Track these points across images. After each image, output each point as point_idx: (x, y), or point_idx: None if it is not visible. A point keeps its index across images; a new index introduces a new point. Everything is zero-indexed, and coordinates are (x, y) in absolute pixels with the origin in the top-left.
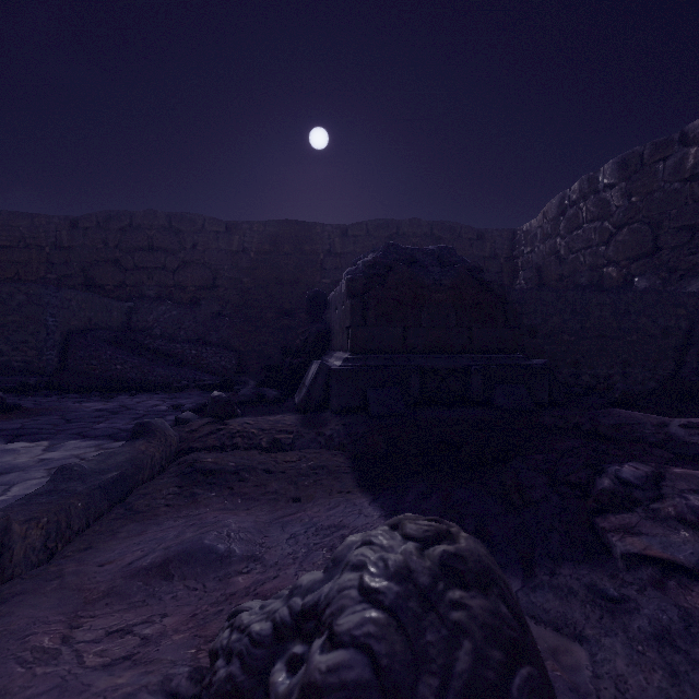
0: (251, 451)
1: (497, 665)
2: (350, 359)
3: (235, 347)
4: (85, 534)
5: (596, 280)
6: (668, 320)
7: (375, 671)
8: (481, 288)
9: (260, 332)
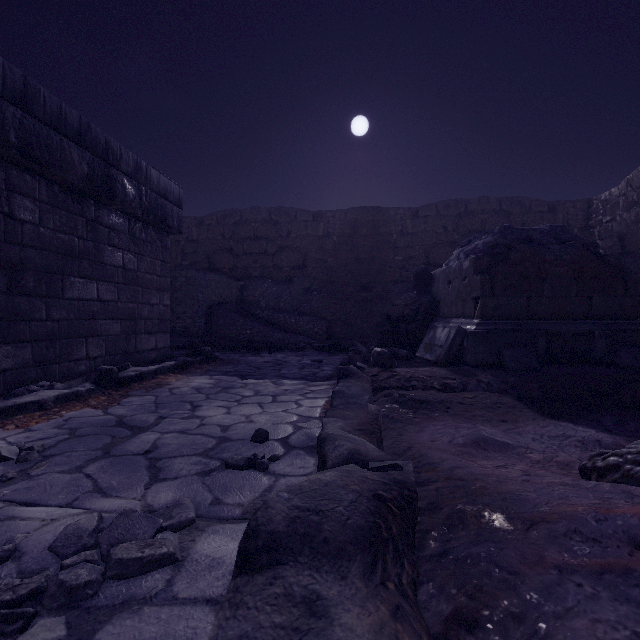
0: (430, 391)
1: None
2: (482, 324)
3: (323, 317)
4: (386, 428)
5: None
6: None
7: None
8: (599, 261)
9: (343, 304)
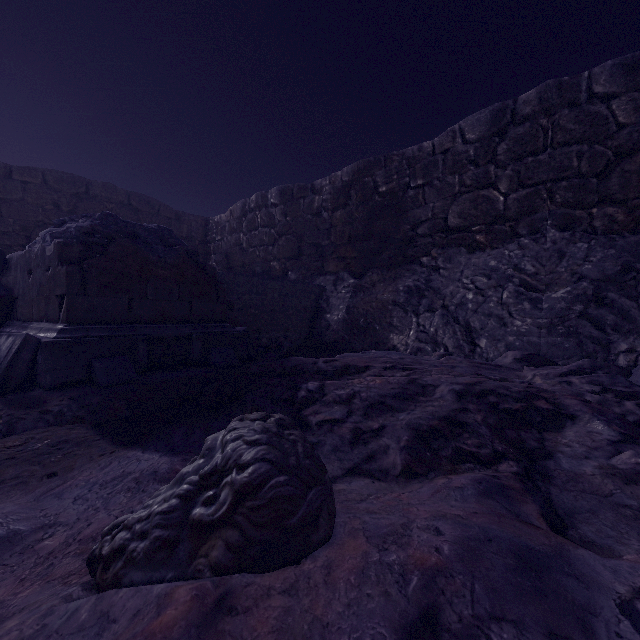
0: None
1: (310, 447)
2: (67, 330)
3: None
4: None
5: (267, 270)
6: (307, 301)
7: (272, 464)
8: (199, 269)
9: None
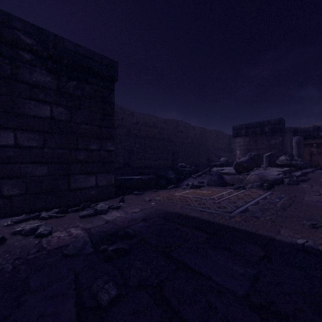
0: None
1: None
2: None
3: None
4: None
5: None
6: None
7: None
8: None
9: None
